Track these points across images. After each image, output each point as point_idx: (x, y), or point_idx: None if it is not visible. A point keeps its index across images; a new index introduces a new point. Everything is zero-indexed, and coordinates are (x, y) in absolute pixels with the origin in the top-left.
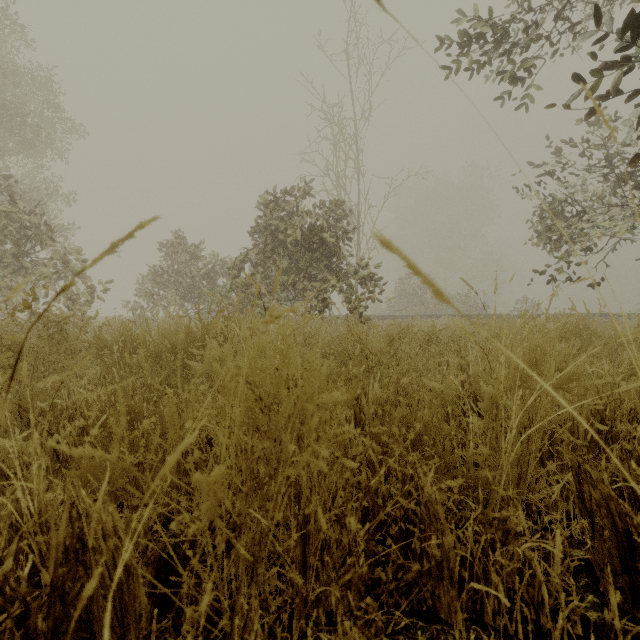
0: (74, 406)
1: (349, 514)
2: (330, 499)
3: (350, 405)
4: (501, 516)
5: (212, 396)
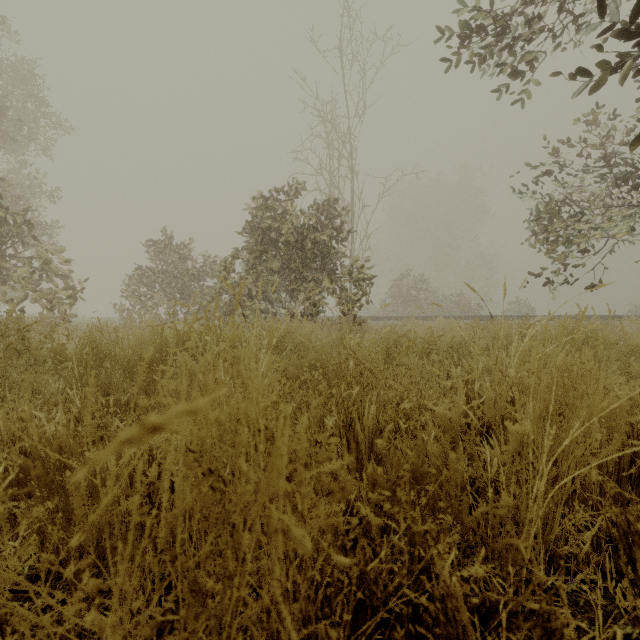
0: (13, 437)
1: (339, 612)
2: (314, 588)
3: (342, 433)
4: (541, 608)
5: None
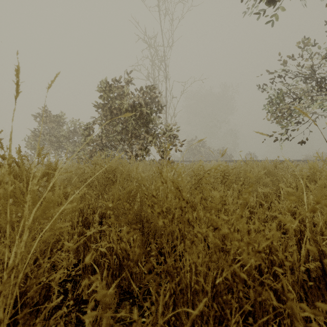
0: None
1: None
2: None
3: None
4: None
5: None
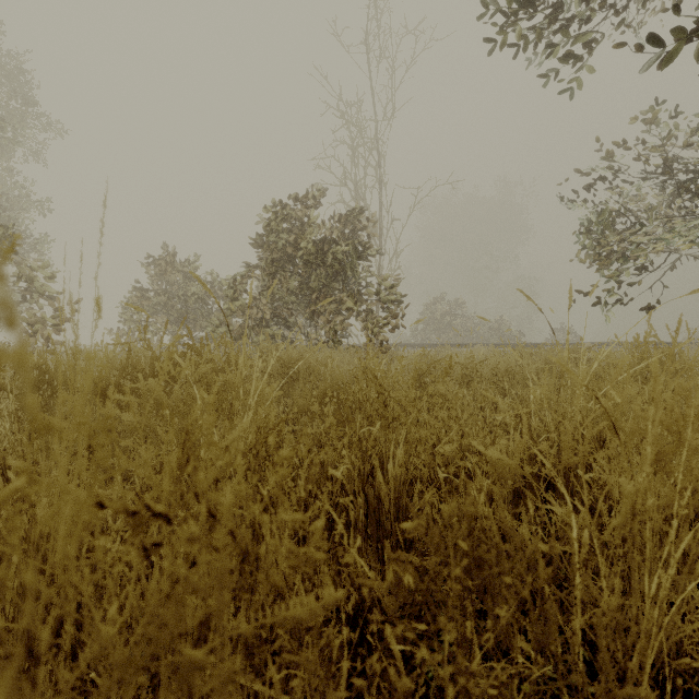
0: None
1: None
2: None
3: (358, 486)
4: None
5: (102, 487)
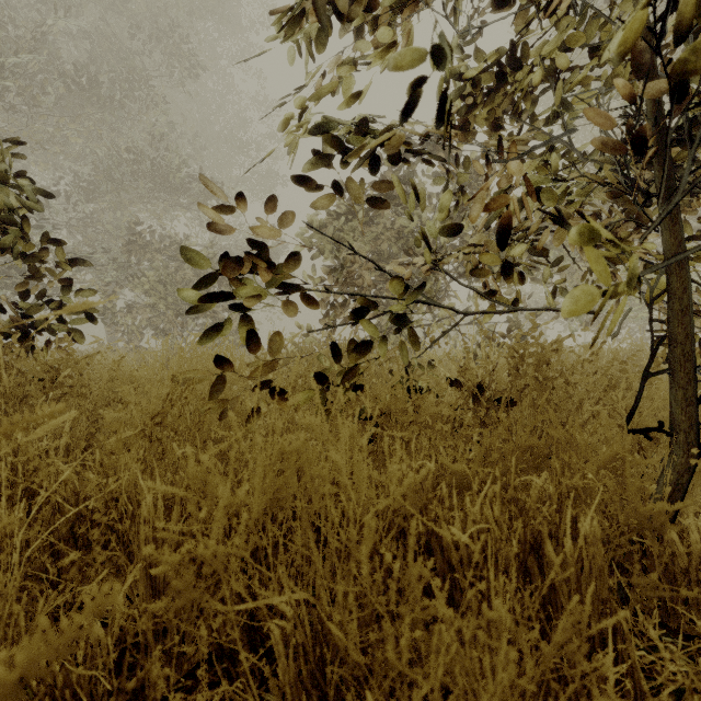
0: None
1: None
2: None
3: None
4: None
5: None
